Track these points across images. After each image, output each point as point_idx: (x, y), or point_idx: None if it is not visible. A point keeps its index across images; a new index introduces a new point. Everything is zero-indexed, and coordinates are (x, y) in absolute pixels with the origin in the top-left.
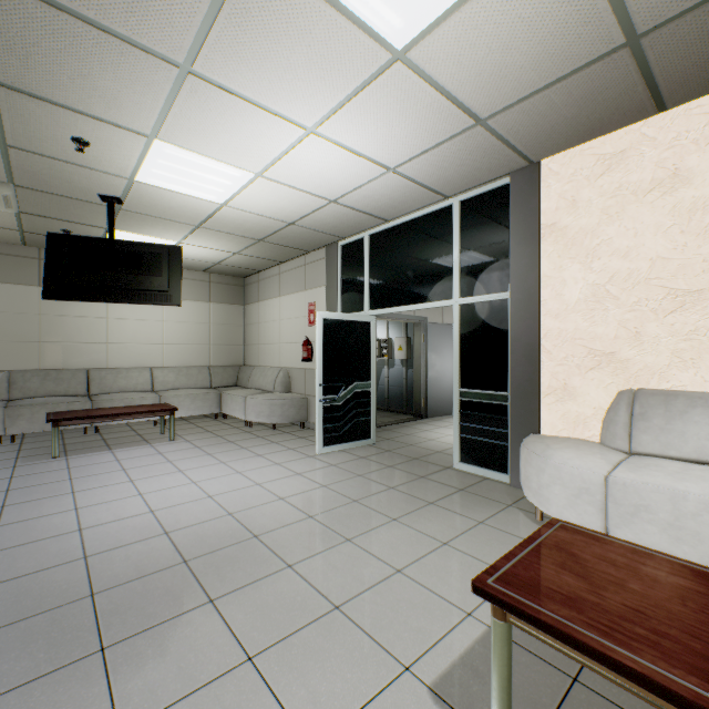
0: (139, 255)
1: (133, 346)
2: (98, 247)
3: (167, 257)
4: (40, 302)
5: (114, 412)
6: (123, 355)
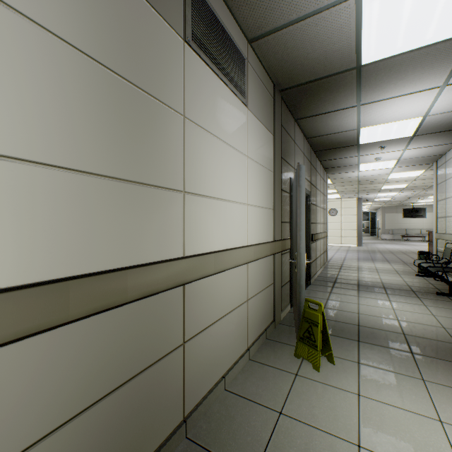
0: (417, 210)
1: (415, 224)
2: (410, 210)
3: (422, 210)
4: (396, 216)
5: (412, 236)
6: (413, 226)
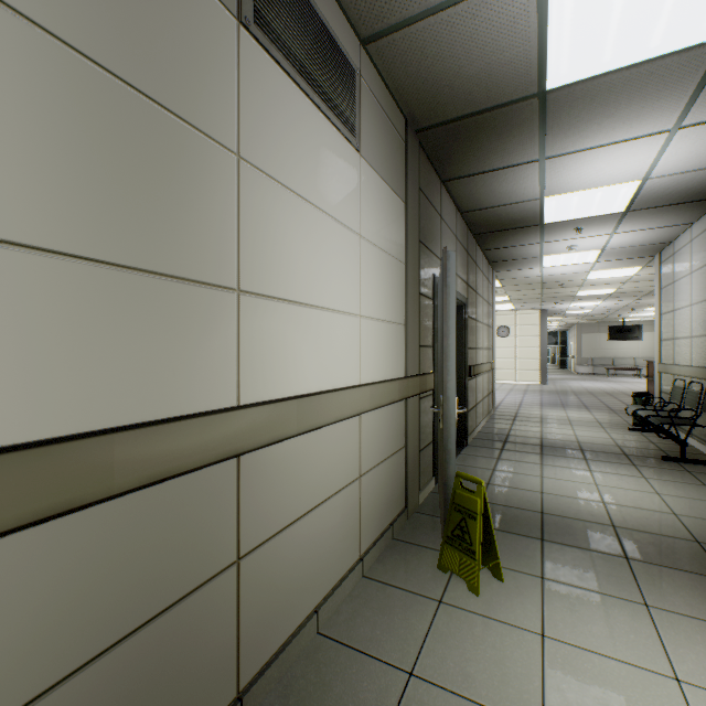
0: (629, 329)
1: (626, 350)
2: (619, 328)
3: (637, 328)
4: (598, 338)
5: (622, 368)
6: (623, 353)
